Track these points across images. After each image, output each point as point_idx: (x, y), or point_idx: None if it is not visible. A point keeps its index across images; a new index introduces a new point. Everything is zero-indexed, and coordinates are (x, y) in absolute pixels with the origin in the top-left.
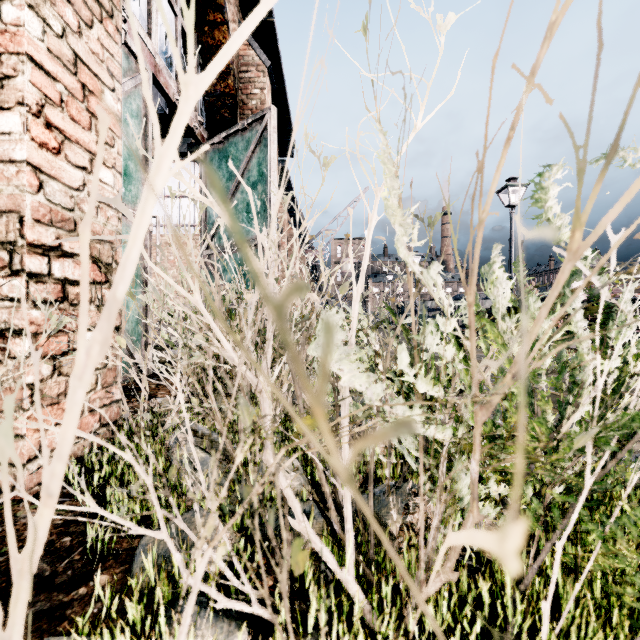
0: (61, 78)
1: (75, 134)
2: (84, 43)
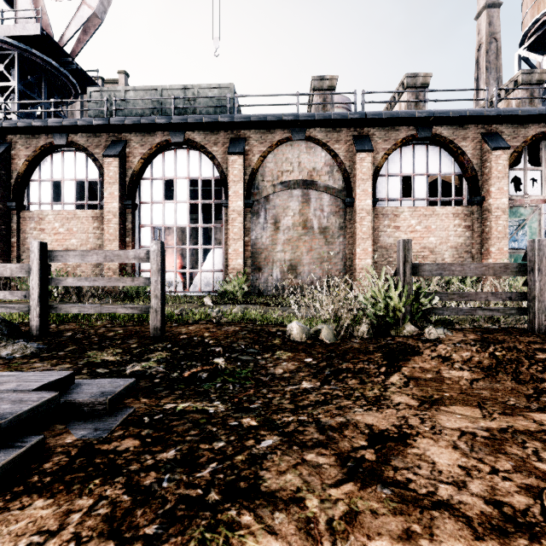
0: (496, 252)
1: (498, 257)
2: (500, 245)
